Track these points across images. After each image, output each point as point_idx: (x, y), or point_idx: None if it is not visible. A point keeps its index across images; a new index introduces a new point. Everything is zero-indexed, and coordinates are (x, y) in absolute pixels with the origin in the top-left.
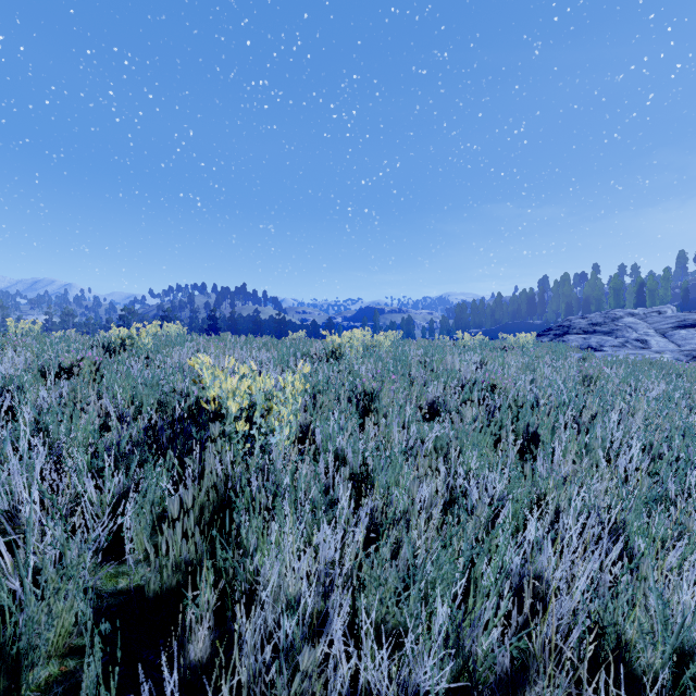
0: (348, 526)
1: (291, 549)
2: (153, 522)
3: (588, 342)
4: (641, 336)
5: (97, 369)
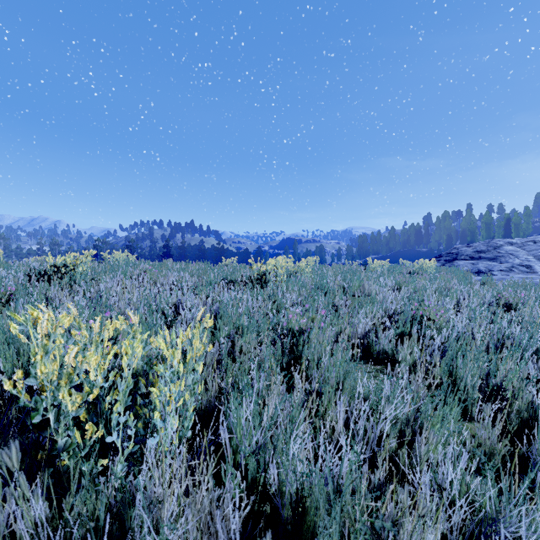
0: None
1: None
2: None
3: (477, 266)
4: (523, 262)
5: (7, 300)
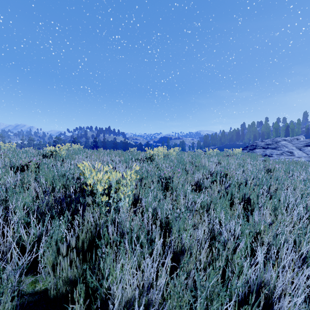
0: (160, 258)
1: (129, 273)
2: (57, 250)
3: (265, 152)
4: (289, 150)
5: (38, 166)
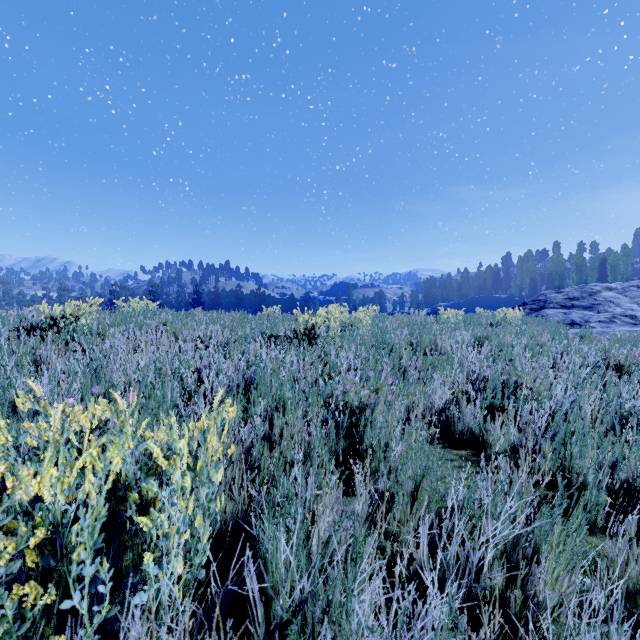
0: None
1: None
2: None
3: (570, 317)
4: (625, 311)
5: None
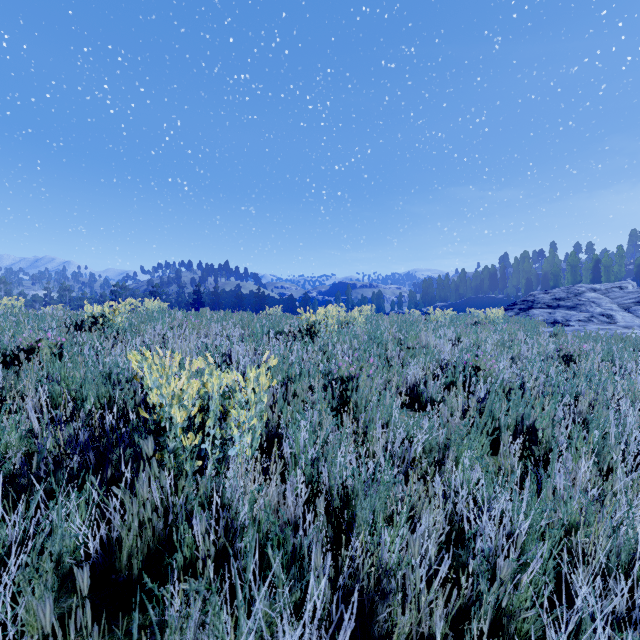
0: (323, 627)
1: None
2: (62, 579)
3: (554, 316)
4: (605, 311)
5: (58, 350)
